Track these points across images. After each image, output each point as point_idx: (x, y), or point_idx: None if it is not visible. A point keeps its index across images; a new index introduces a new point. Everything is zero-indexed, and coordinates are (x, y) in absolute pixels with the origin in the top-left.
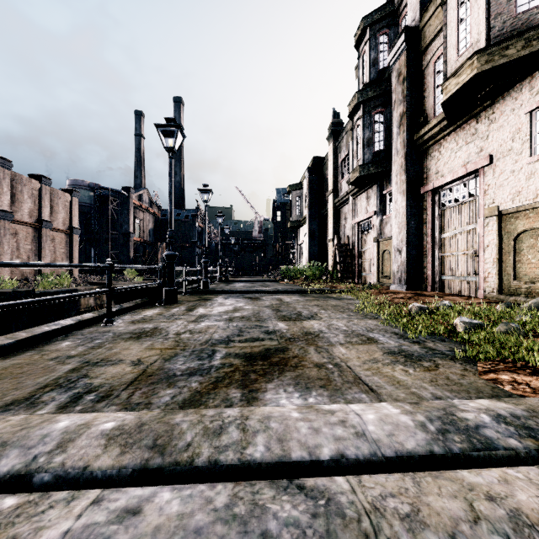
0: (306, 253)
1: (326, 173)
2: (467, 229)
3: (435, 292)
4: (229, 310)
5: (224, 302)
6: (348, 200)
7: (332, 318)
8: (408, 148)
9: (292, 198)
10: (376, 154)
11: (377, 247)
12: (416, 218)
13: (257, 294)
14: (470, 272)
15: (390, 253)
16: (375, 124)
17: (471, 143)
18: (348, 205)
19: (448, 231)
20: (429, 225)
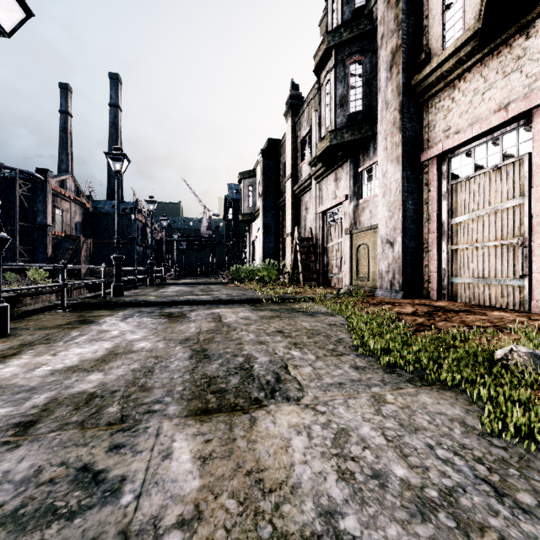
0: (260, 251)
1: (282, 157)
2: (504, 207)
3: (446, 301)
4: (89, 359)
5: (109, 330)
6: (310, 185)
7: (328, 389)
8: (404, 96)
9: (244, 187)
10: (351, 117)
11: (350, 240)
12: (414, 196)
13: (187, 306)
14: (508, 272)
15: (368, 247)
16: (350, 77)
17: (514, 73)
18: (309, 193)
19: (464, 213)
20: (434, 205)
